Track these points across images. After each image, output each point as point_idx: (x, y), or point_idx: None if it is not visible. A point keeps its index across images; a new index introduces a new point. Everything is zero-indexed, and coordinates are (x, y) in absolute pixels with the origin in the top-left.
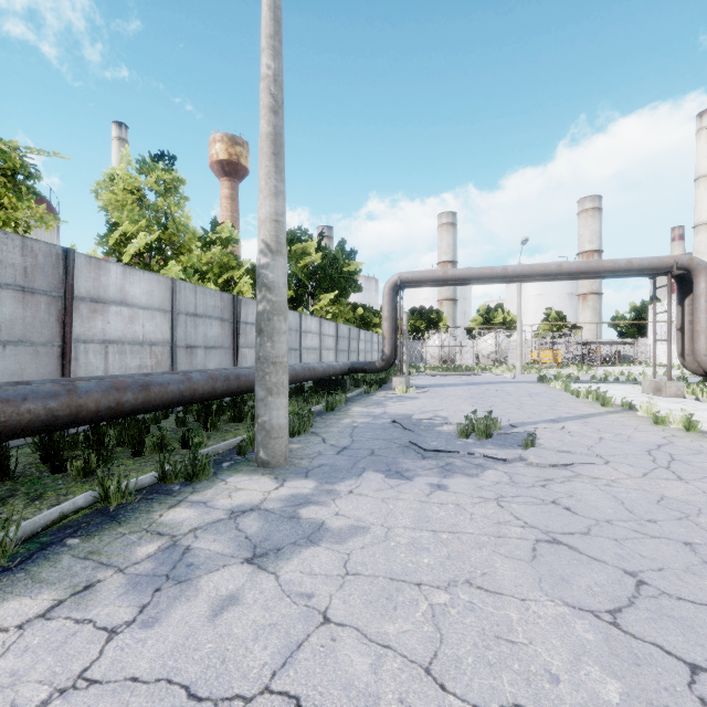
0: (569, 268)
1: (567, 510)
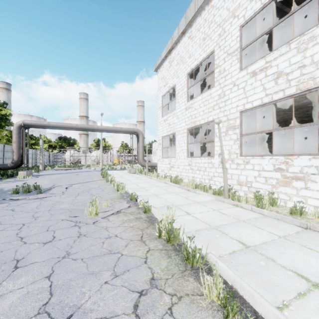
0: (101, 128)
1: (11, 211)
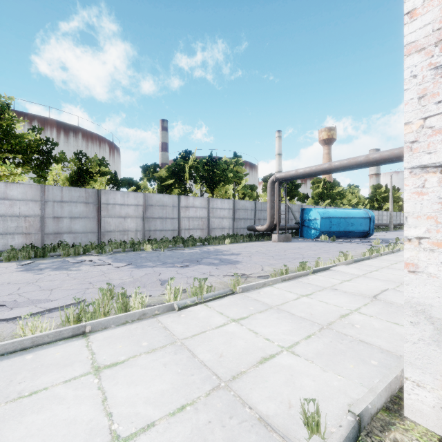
0: None
1: None
